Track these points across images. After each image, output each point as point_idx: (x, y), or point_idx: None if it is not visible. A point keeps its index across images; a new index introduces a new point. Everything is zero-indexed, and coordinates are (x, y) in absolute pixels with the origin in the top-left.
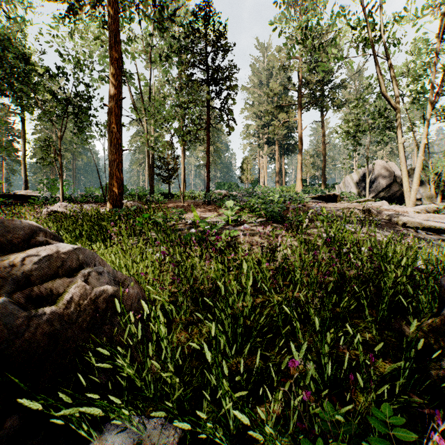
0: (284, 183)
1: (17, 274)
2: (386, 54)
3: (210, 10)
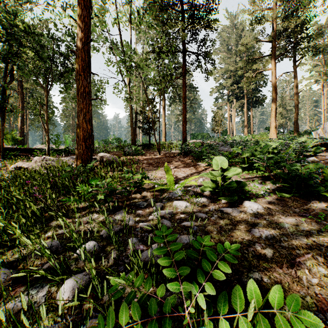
0: (252, 132)
1: None
2: None
3: None
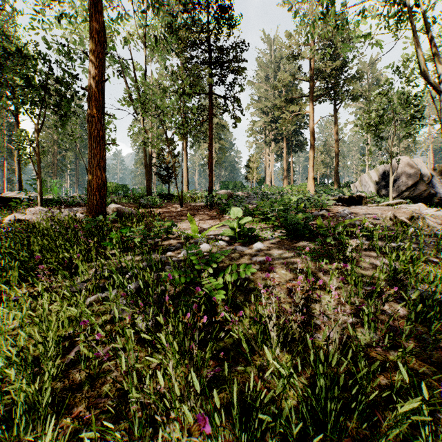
0: (292, 182)
1: None
2: (427, 25)
3: None
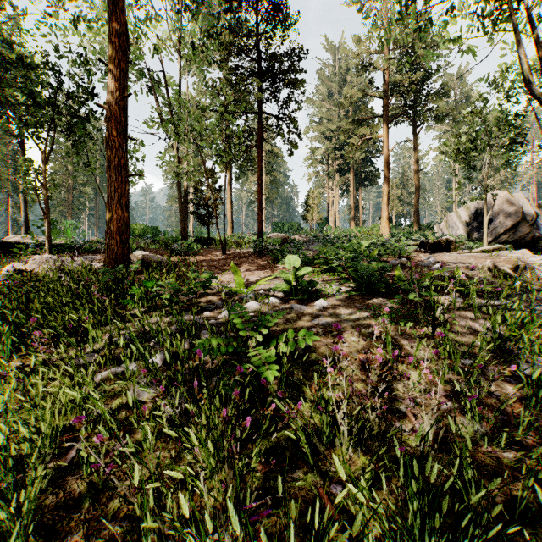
0: (361, 223)
1: None
2: (534, 24)
3: None
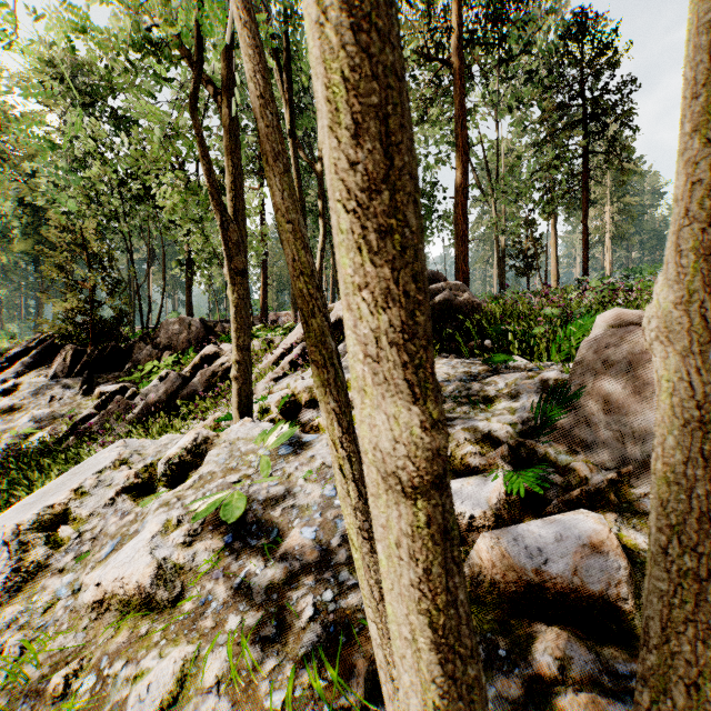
0: None
1: (448, 286)
2: None
3: (586, 19)
